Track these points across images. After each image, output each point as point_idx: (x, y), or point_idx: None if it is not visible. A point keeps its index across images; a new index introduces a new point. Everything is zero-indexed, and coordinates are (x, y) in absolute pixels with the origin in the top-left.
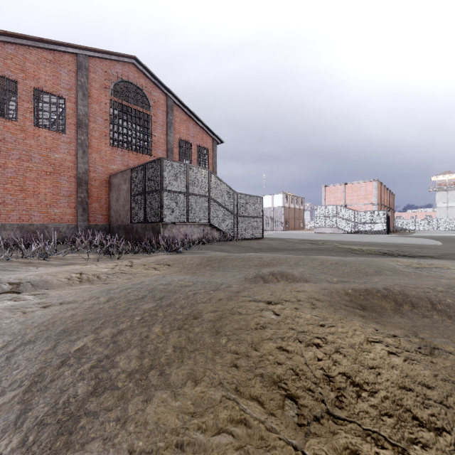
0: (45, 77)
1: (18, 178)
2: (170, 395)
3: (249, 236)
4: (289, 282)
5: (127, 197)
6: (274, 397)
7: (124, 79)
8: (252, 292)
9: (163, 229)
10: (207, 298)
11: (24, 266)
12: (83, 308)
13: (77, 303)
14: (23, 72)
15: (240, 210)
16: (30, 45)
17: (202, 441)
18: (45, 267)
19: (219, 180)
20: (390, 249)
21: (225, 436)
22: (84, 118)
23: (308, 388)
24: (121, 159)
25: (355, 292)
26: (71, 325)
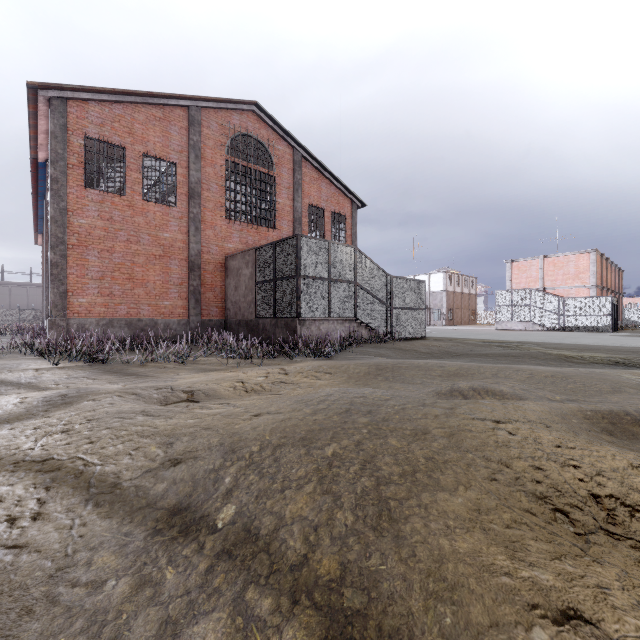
0: (154, 139)
1: (126, 264)
2: (450, 497)
3: (407, 335)
4: (498, 399)
5: (250, 284)
6: (544, 509)
7: (243, 133)
8: (468, 409)
9: (300, 326)
10: (420, 413)
11: (163, 371)
12: (298, 419)
13: (285, 414)
14: (131, 136)
15: (395, 300)
16: (139, 102)
17: (499, 531)
18: (185, 373)
19: (368, 260)
20: (625, 356)
21: (516, 531)
22: (196, 186)
23: (575, 505)
24: (238, 235)
25: (595, 414)
26: (305, 435)
